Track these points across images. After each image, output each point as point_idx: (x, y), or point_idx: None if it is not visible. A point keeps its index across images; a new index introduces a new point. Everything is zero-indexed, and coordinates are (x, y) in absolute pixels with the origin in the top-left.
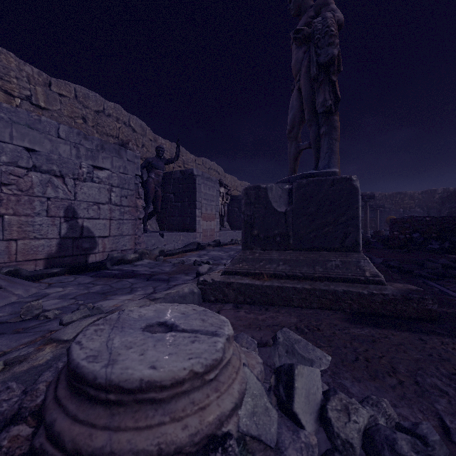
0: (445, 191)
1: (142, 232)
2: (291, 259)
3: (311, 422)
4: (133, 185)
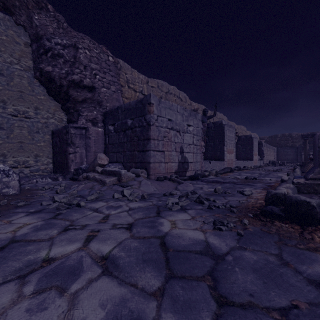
0: None
1: (202, 160)
2: None
3: None
4: (200, 133)
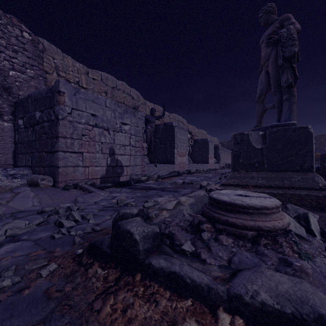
0: None
1: (145, 164)
2: (266, 177)
3: (318, 235)
4: (141, 134)
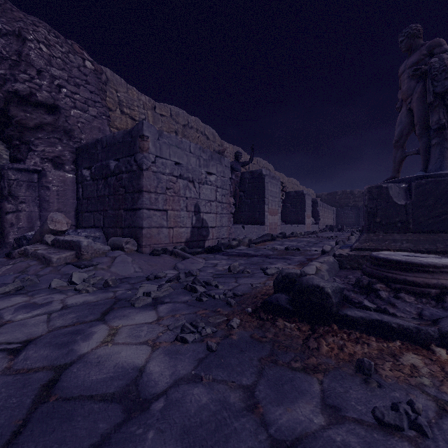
0: None
1: (232, 224)
2: (413, 239)
3: None
4: (228, 186)
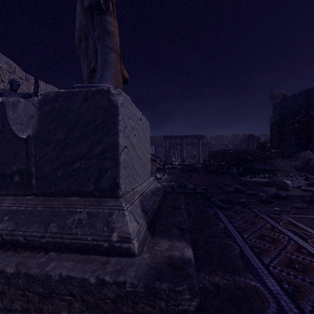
0: (244, 135)
1: None
2: (24, 211)
3: None
4: None
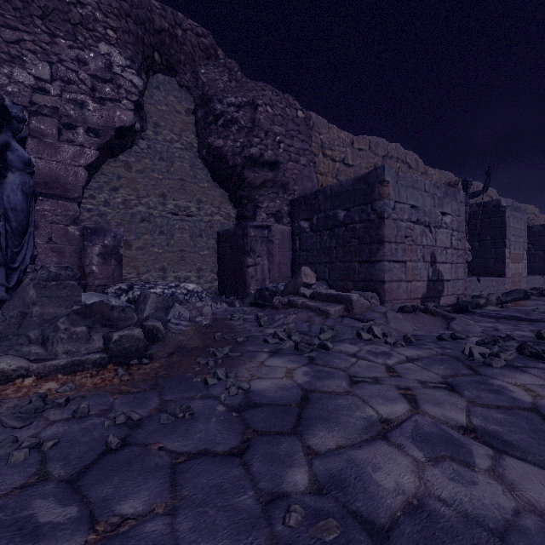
0: None
1: (466, 276)
2: None
3: None
4: (463, 227)
